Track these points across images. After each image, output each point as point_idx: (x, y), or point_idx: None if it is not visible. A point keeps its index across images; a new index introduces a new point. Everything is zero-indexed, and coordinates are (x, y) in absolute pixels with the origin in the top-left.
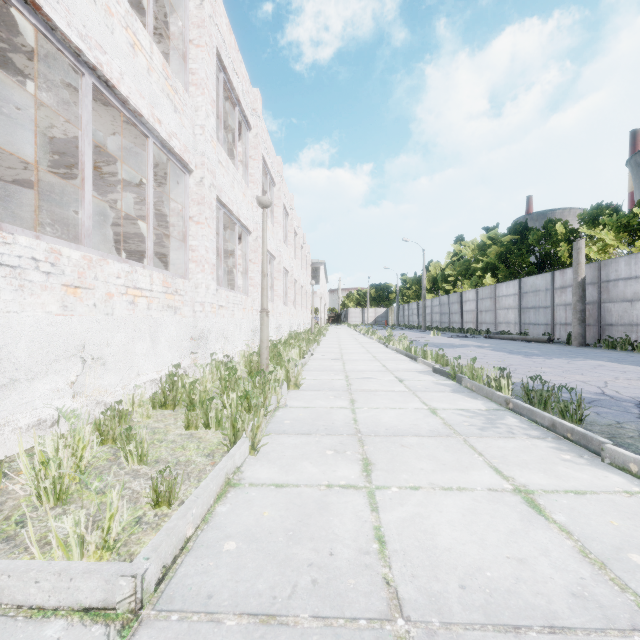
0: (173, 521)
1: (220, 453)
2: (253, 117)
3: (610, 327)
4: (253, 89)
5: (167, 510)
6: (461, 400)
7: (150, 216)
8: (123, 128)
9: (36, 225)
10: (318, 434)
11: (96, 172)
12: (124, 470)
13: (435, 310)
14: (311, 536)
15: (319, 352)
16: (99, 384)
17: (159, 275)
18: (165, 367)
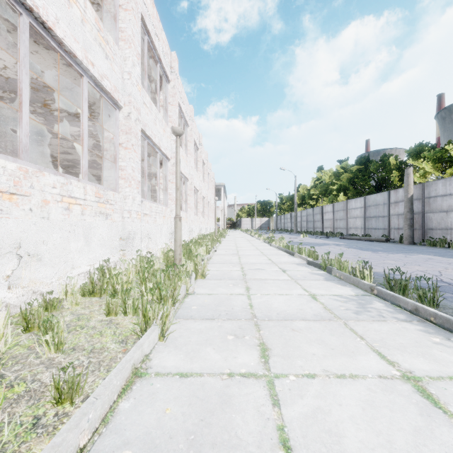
0: (62, 434)
1: (133, 339)
2: (171, 73)
3: (431, 230)
4: (171, 52)
5: (69, 408)
6: (334, 287)
7: (84, 140)
8: (64, 70)
9: (5, 153)
10: (220, 319)
11: (46, 109)
12: (39, 359)
13: (303, 219)
14: (213, 441)
15: (221, 249)
16: (35, 276)
17: (92, 187)
18: (97, 261)
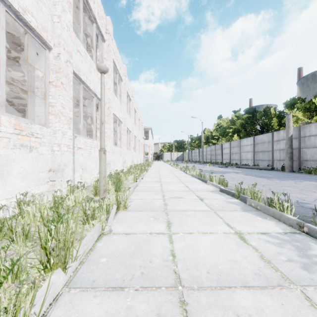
0: None
1: None
2: (106, 34)
3: (306, 162)
4: (106, 17)
5: None
6: (256, 220)
7: (1, 70)
8: None
9: None
10: (131, 288)
11: None
12: None
13: (208, 153)
14: None
15: (147, 177)
16: None
17: (9, 119)
18: (18, 194)
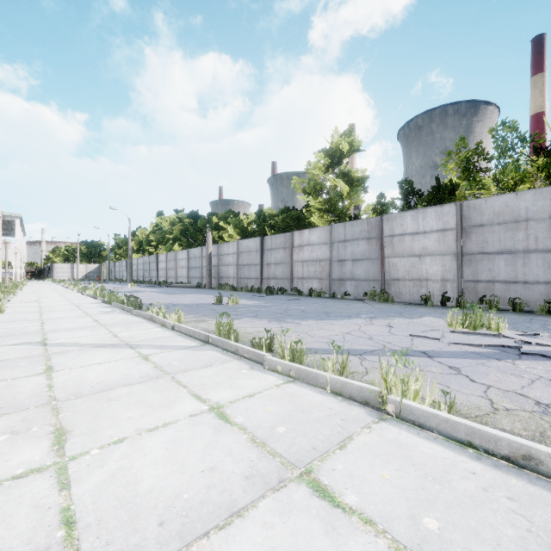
0: None
1: None
2: None
3: (222, 279)
4: None
5: None
6: (104, 309)
7: None
8: None
9: None
10: (20, 321)
11: None
12: None
13: (140, 267)
14: (19, 331)
15: (16, 299)
16: None
17: None
18: None
